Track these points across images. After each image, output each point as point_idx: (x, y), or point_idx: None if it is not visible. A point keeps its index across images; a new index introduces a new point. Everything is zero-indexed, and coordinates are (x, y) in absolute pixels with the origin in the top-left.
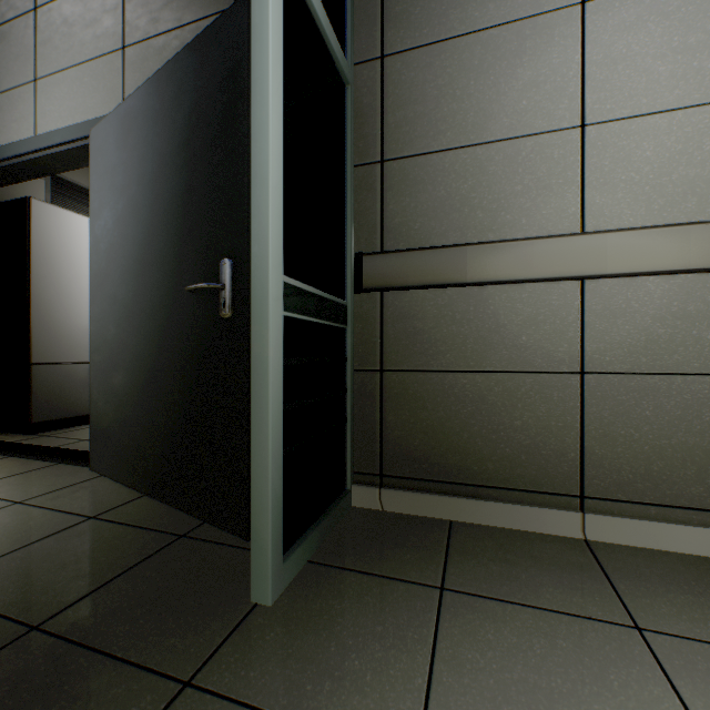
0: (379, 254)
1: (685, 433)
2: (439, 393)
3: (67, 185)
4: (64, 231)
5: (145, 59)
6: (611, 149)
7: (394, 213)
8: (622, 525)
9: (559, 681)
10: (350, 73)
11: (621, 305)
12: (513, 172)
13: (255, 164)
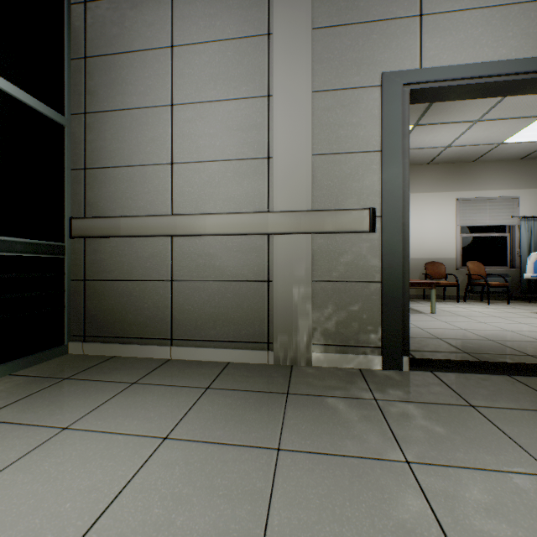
0: (81, 219)
1: (210, 307)
2: (112, 291)
3: None
4: None
5: None
6: (183, 176)
7: (91, 197)
8: (186, 350)
9: (71, 398)
10: (66, 120)
11: (187, 249)
12: (144, 182)
13: None
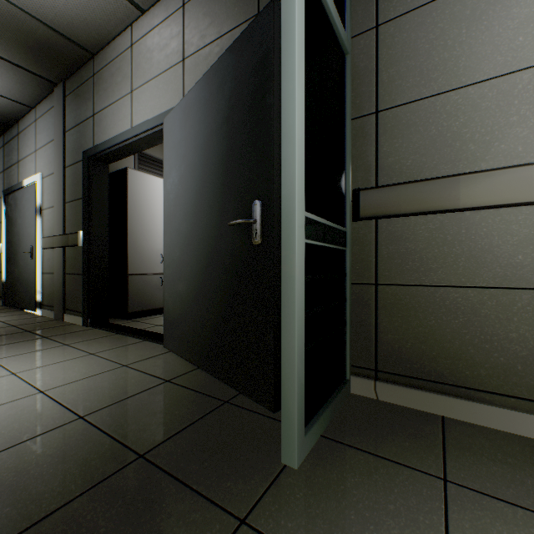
0: (375, 189)
1: None
2: (430, 304)
3: (146, 158)
4: (146, 187)
5: (197, 65)
6: None
7: (387, 154)
8: None
9: None
10: (348, 45)
11: None
12: (507, 105)
13: (284, 127)
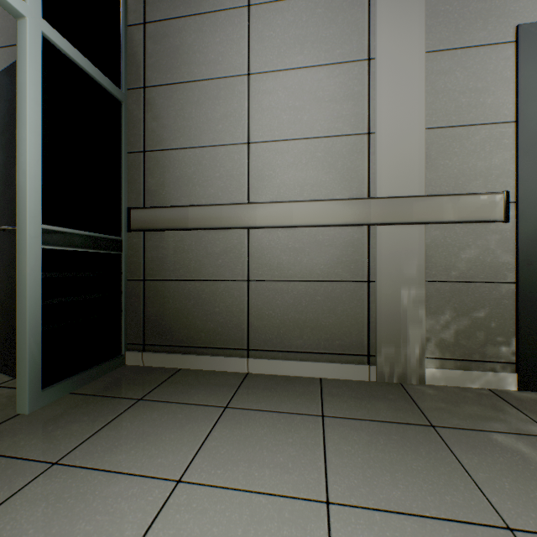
0: (141, 209)
1: (295, 312)
2: (177, 293)
3: None
4: None
5: None
6: (262, 157)
7: (151, 184)
8: (266, 363)
9: (161, 429)
10: (123, 95)
11: (267, 243)
12: (215, 165)
13: (19, 162)
